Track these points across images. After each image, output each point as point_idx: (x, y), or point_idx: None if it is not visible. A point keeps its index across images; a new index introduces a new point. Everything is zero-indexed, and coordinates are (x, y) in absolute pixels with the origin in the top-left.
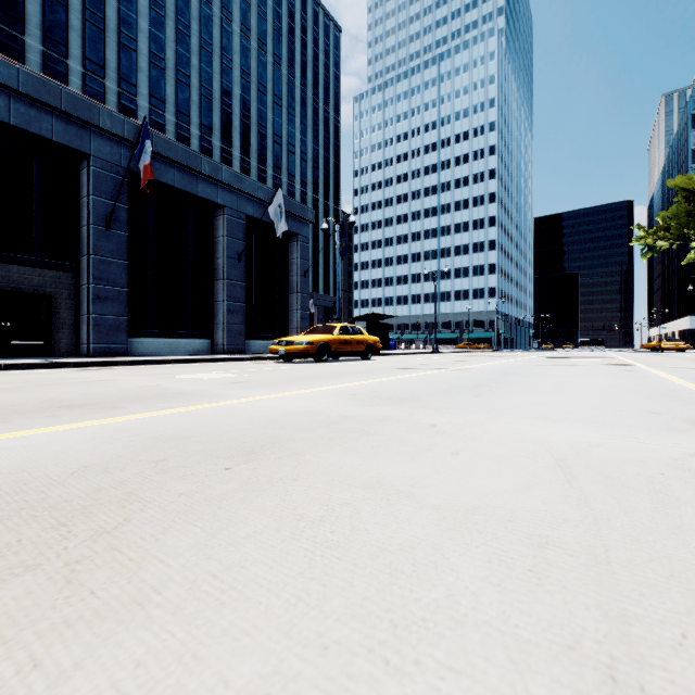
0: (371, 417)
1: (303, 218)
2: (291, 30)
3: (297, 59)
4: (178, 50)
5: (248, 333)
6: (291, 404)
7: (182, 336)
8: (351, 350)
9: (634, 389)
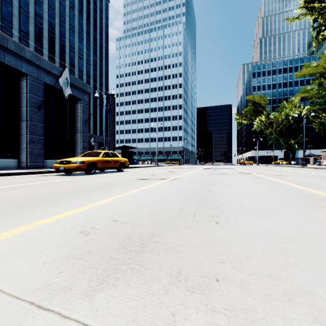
0: None
1: (84, 90)
2: None
3: (84, 9)
4: None
5: (46, 155)
6: None
7: None
8: (110, 166)
9: (299, 197)
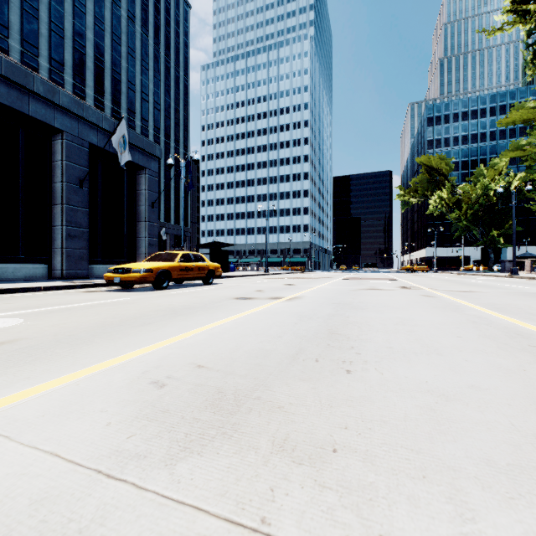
0: None
1: (151, 154)
2: None
3: (150, 20)
4: None
5: (92, 258)
6: None
7: (10, 260)
8: (192, 276)
9: (486, 332)
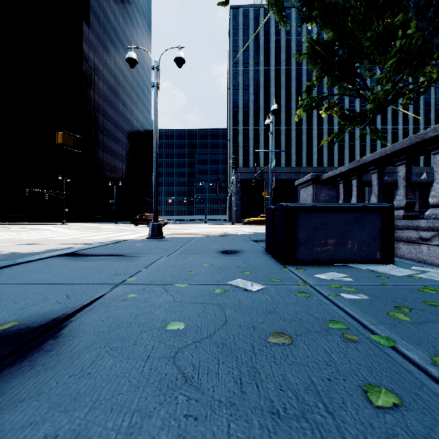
0: None
1: None
2: None
3: None
4: None
5: None
6: None
7: None
8: None
9: None
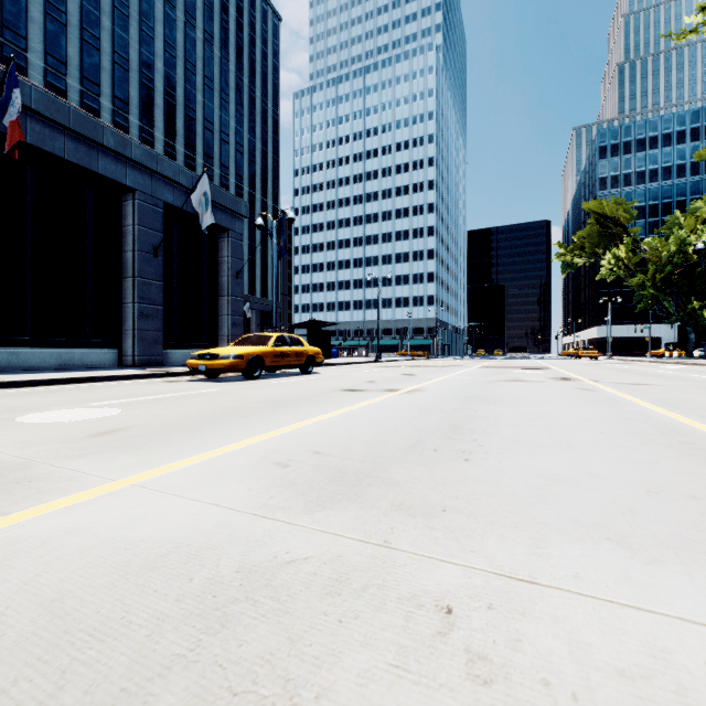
0: (309, 572)
1: (235, 212)
2: (225, 9)
3: (231, 40)
4: (84, 5)
5: (167, 342)
6: (157, 513)
7: (78, 345)
8: (289, 363)
9: (636, 429)
